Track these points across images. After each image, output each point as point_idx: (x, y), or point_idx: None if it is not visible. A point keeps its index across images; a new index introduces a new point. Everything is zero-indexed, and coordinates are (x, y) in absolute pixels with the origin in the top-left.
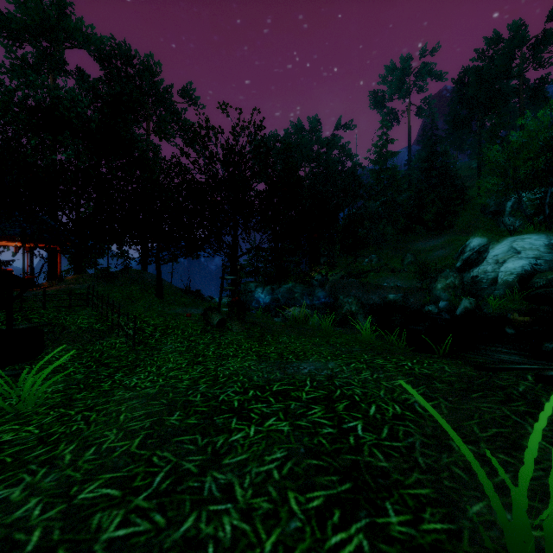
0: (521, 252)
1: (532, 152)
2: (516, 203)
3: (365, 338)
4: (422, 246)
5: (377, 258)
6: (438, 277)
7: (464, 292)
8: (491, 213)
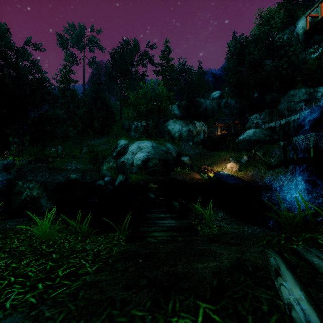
0: (143, 149)
1: (146, 100)
2: (136, 126)
3: (43, 238)
4: (93, 143)
5: (62, 148)
6: (104, 162)
7: (118, 170)
8: (126, 129)
